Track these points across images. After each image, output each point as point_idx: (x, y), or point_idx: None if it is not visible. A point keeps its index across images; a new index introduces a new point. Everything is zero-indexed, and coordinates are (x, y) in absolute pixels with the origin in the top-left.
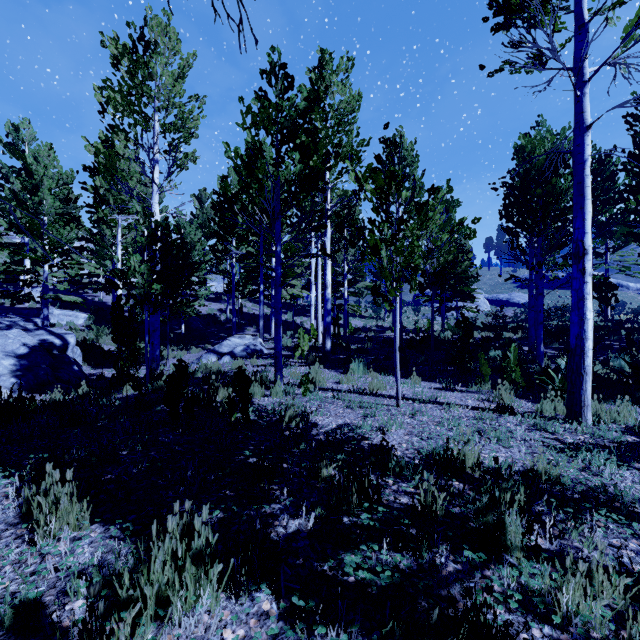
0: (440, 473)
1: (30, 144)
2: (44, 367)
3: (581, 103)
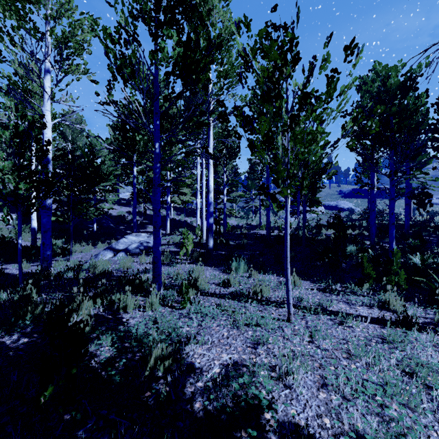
0: None
1: None
2: None
3: None
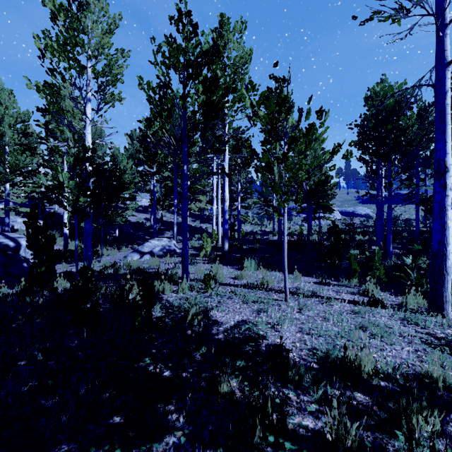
0: (344, 388)
1: None
2: None
3: (443, 42)
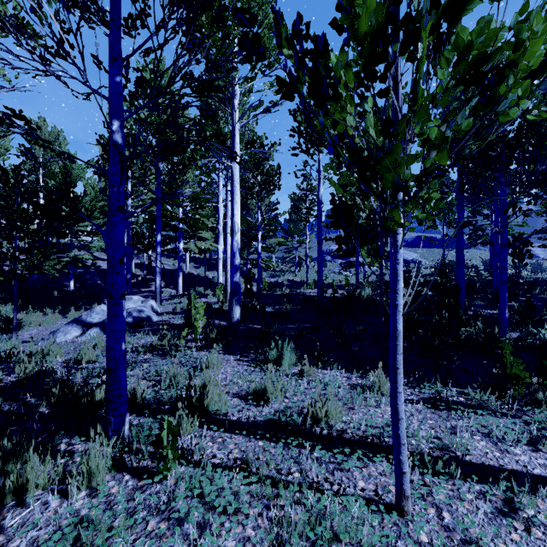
0: None
1: None
2: None
3: None
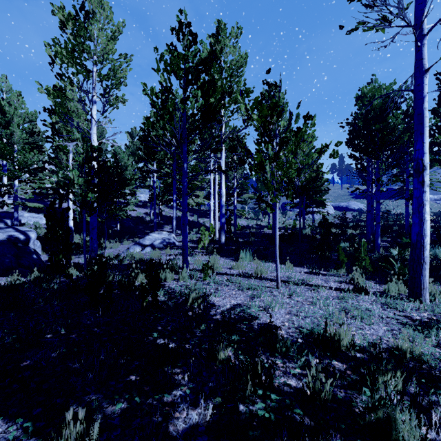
0: (323, 356)
1: (7, 93)
2: (9, 256)
3: (421, 52)
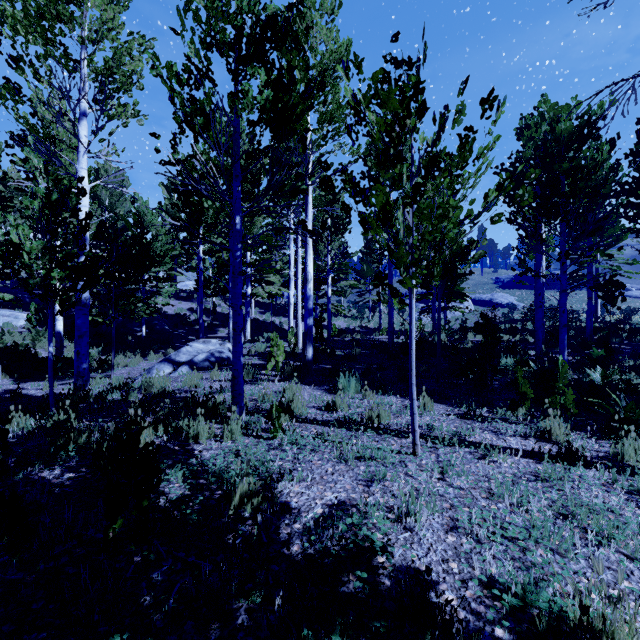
0: None
1: None
2: None
3: None
